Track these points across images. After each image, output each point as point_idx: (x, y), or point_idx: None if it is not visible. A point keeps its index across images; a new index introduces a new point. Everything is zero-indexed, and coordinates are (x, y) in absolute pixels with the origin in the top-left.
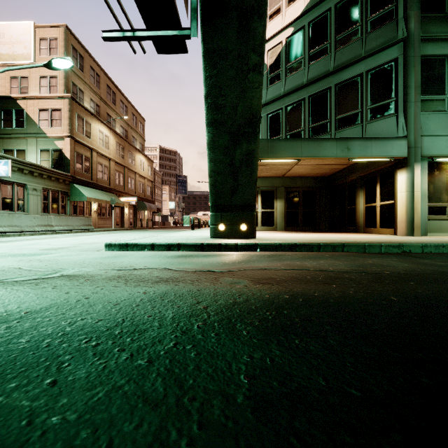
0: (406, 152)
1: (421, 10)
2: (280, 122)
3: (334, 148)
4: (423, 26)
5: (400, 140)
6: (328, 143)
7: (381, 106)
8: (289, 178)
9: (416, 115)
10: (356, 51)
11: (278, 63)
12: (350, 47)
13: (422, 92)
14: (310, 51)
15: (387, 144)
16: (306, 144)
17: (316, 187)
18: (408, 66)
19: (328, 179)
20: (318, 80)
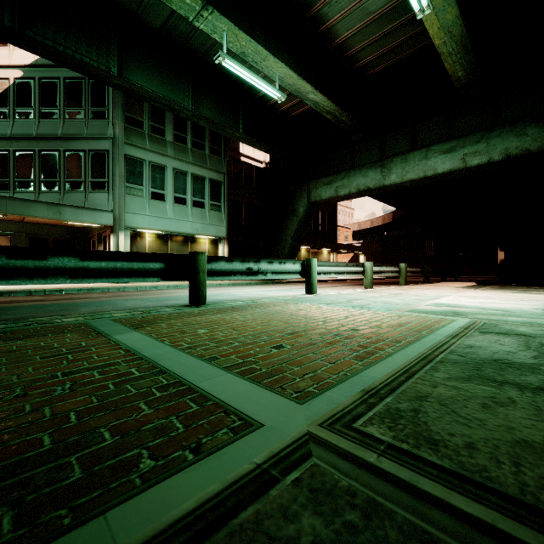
0: (113, 222)
1: (126, 121)
2: (7, 164)
3: (46, 210)
4: (127, 134)
5: (108, 213)
6: (39, 205)
7: (99, 182)
8: (33, 224)
9: (120, 197)
10: (81, 129)
11: (5, 99)
12: (76, 124)
13: (127, 181)
14: (41, 106)
15: (97, 214)
16: (13, 202)
17: (70, 237)
18: (114, 160)
19: (84, 230)
20: (48, 138)
